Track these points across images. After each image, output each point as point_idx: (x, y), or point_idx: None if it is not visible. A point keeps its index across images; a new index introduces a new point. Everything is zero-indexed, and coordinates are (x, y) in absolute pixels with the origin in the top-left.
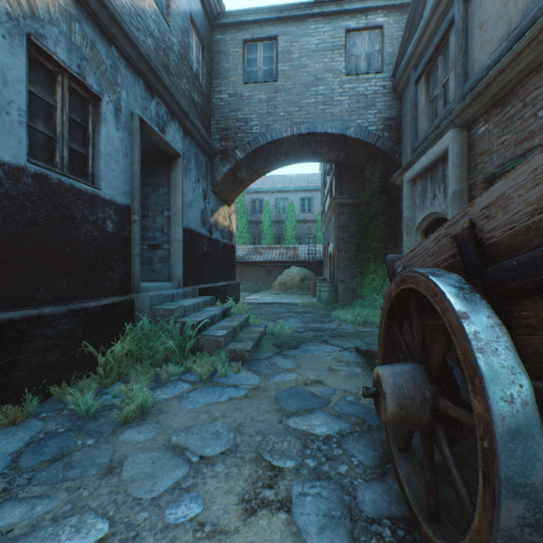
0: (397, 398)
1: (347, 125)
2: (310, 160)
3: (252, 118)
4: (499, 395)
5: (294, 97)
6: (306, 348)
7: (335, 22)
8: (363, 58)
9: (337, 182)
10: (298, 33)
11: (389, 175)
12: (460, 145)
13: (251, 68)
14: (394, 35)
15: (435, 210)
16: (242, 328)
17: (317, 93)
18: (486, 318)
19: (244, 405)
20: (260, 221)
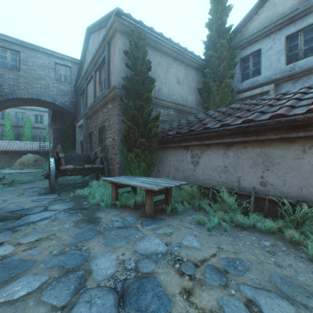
0: (46, 174)
1: (56, 100)
2: (39, 106)
3: (4, 84)
4: (52, 168)
5: (30, 82)
6: (34, 182)
7: (51, 58)
8: (63, 76)
9: (53, 119)
10: (32, 55)
11: (75, 120)
12: (85, 123)
13: (4, 60)
14: (75, 72)
15: (82, 139)
16: (3, 179)
17: (42, 83)
18: (53, 162)
19: (12, 191)
20: (3, 124)
